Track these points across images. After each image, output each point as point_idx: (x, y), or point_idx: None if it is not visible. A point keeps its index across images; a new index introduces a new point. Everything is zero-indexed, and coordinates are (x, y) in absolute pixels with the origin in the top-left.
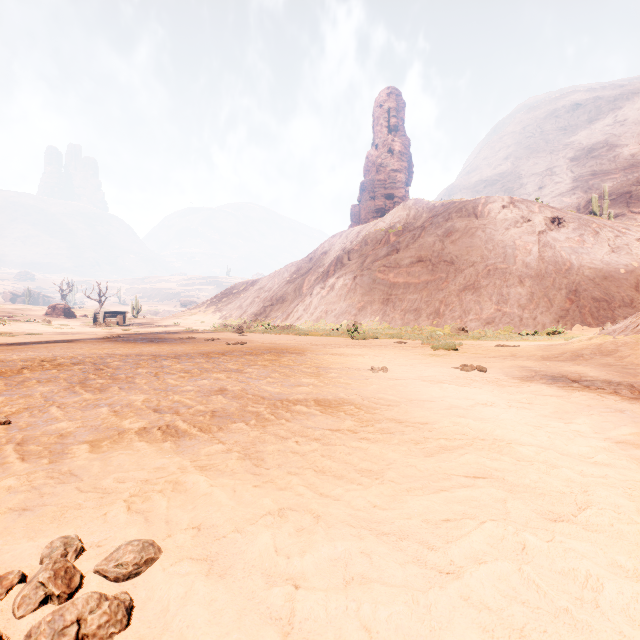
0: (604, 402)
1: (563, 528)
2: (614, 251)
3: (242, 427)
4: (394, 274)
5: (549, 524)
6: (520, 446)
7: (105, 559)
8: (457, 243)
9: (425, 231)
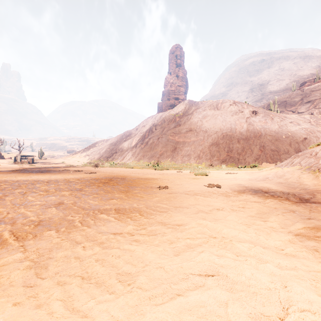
0: (283, 205)
1: None
2: (280, 127)
3: (52, 234)
4: (178, 137)
5: None
6: (238, 243)
7: None
8: (208, 122)
9: (193, 116)
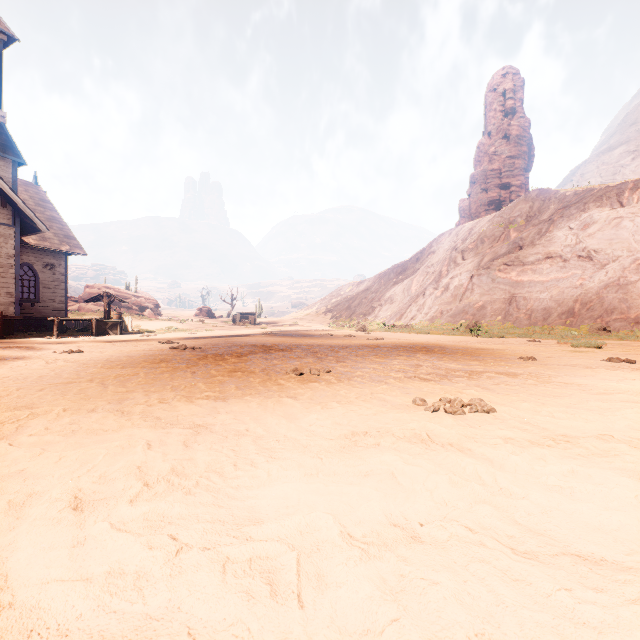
0: None
1: None
2: None
3: (462, 379)
4: (517, 272)
5: None
6: None
7: (469, 401)
8: (595, 236)
9: (554, 225)
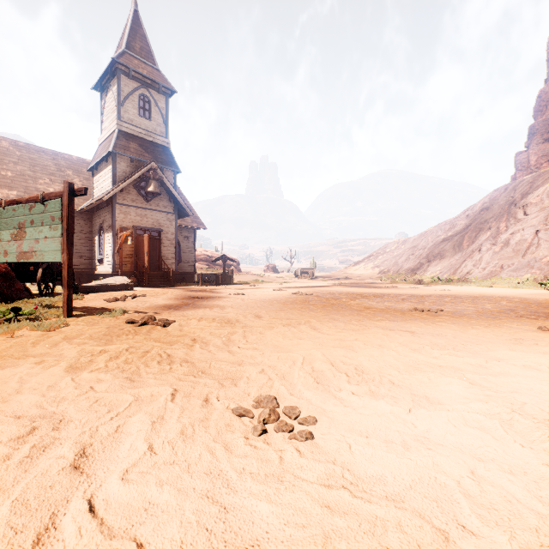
0: None
1: None
2: None
3: None
4: None
5: None
6: None
7: None
8: None
9: None
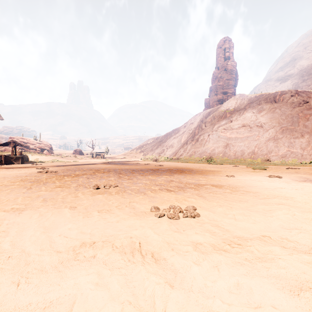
0: None
1: (307, 213)
2: None
3: (191, 190)
4: (229, 133)
5: (303, 212)
6: (295, 198)
7: (186, 208)
8: (264, 116)
9: (246, 111)
